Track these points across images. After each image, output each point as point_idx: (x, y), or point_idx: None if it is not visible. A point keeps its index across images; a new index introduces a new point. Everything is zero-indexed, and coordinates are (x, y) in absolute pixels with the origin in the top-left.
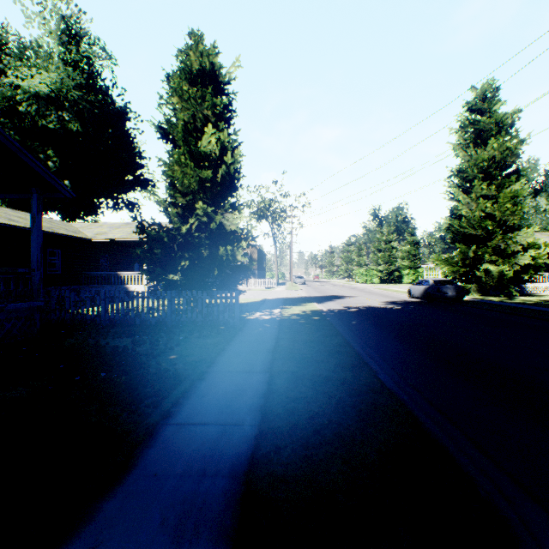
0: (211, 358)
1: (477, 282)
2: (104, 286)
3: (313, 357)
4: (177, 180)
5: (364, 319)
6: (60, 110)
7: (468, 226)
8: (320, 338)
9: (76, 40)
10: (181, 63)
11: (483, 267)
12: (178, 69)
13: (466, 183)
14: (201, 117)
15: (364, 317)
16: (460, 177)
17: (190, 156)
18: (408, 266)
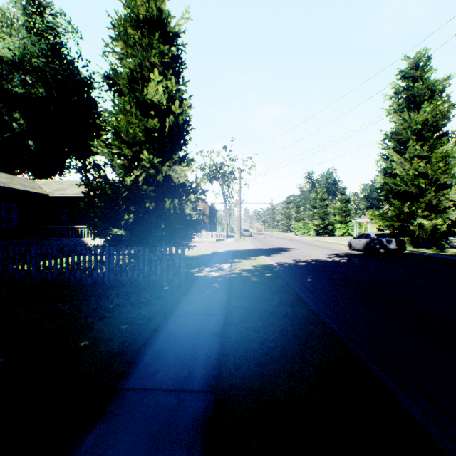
0: (132, 351)
1: (409, 235)
2: (61, 240)
3: (279, 347)
4: (122, 129)
5: (319, 276)
6: (26, 76)
7: (402, 184)
8: (280, 307)
9: (40, 11)
10: (127, 9)
11: (417, 221)
12: (125, 16)
13: (399, 144)
14: (148, 66)
15: (317, 273)
16: (394, 139)
17: (137, 105)
18: (340, 221)
